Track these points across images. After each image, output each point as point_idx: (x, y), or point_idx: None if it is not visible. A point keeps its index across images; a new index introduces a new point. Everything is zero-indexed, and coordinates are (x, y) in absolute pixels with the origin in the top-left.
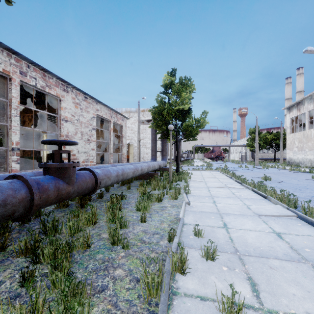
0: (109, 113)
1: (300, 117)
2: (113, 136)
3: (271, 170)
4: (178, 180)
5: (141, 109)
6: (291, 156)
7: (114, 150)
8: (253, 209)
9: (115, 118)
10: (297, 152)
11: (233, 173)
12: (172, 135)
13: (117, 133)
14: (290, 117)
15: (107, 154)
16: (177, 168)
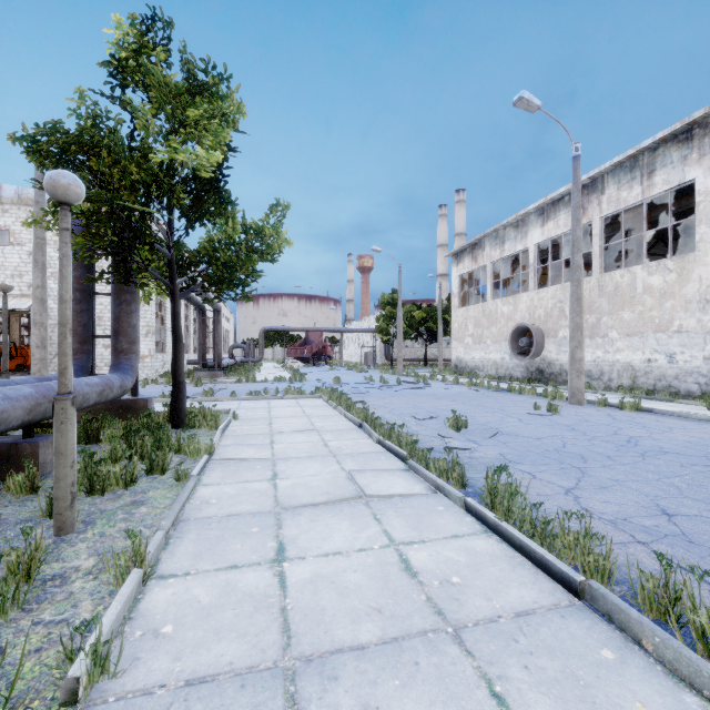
0: None
1: (475, 277)
2: None
3: (436, 389)
4: (150, 469)
5: None
6: (461, 355)
7: None
8: None
9: None
10: (472, 346)
11: (367, 411)
12: (155, 274)
13: None
14: (459, 272)
15: None
16: (175, 399)
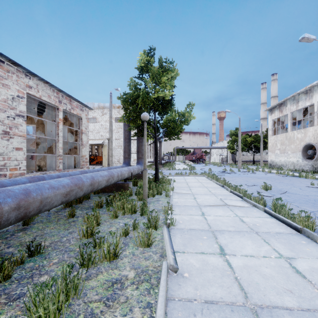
0: (56, 95)
1: (281, 120)
2: (69, 131)
3: (258, 175)
4: (157, 193)
5: (116, 105)
6: (273, 159)
7: (71, 151)
8: (312, 278)
9: (68, 106)
10: (279, 154)
11: (225, 181)
12: (150, 132)
13: (76, 127)
14: (272, 118)
15: (54, 157)
16: (156, 174)
